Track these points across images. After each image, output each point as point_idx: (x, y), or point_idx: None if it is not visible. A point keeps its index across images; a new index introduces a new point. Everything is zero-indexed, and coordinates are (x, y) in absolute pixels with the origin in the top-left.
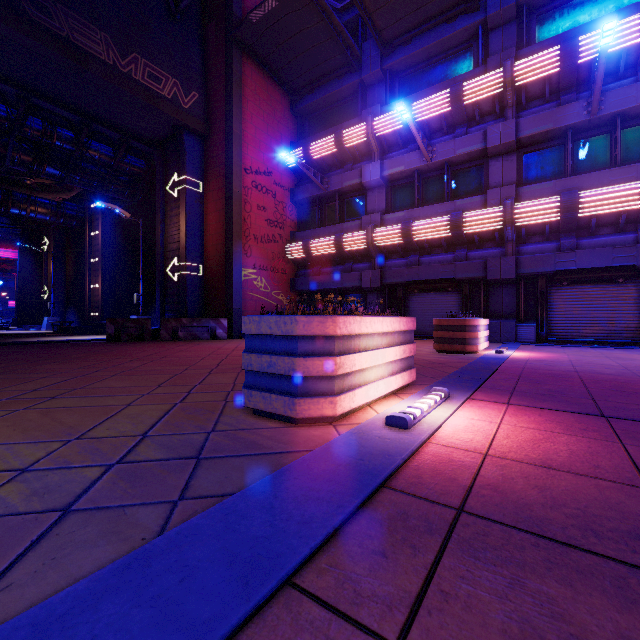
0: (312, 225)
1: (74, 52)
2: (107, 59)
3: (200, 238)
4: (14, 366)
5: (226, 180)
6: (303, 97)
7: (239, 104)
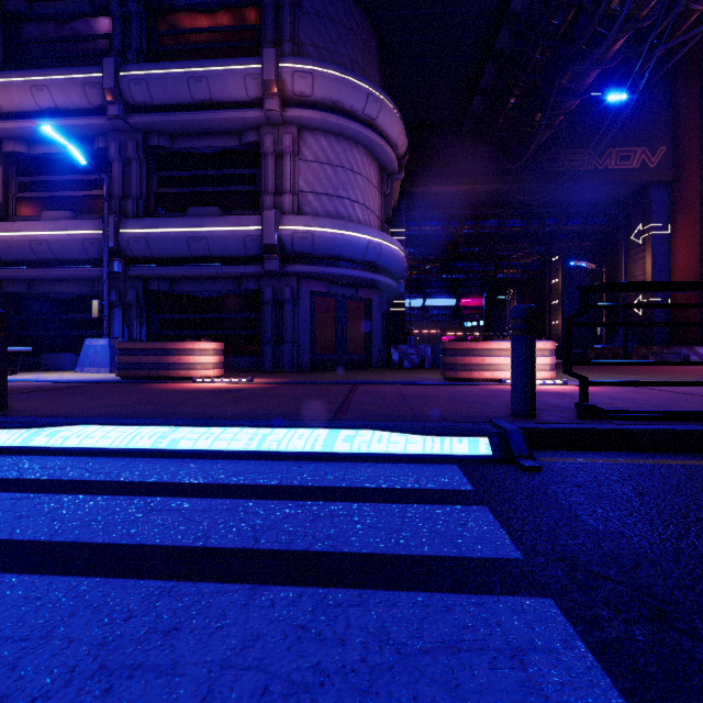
0: None
1: (570, 176)
2: (590, 167)
3: (666, 274)
4: (579, 368)
5: (700, 218)
6: None
7: None
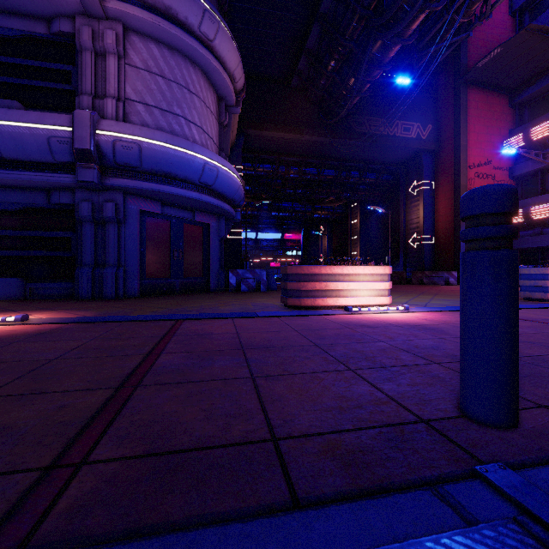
0: (532, 193)
1: (371, 137)
2: (384, 132)
3: (432, 219)
4: None
5: (454, 178)
6: (522, 91)
7: (465, 124)
